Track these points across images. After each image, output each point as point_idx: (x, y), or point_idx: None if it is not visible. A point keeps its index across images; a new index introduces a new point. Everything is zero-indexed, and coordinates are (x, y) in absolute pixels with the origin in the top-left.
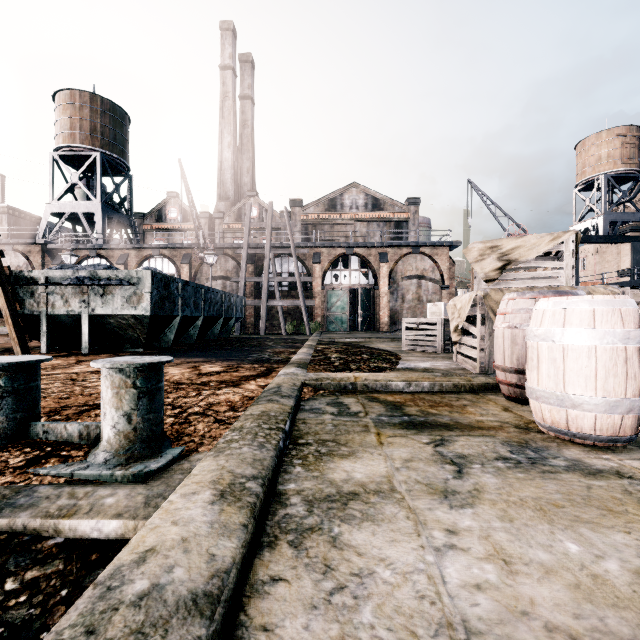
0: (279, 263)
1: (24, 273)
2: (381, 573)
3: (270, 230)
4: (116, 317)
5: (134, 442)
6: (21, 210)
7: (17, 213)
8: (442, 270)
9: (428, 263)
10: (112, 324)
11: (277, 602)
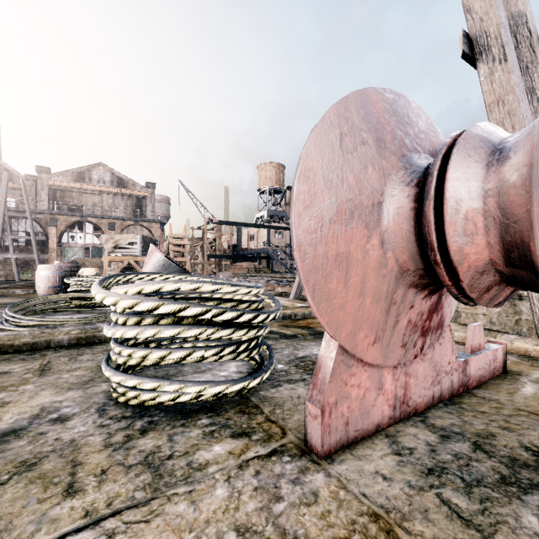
0: (16, 223)
1: None
2: None
3: (5, 196)
4: None
5: None
6: None
7: None
8: (155, 237)
9: (146, 232)
10: None
11: None
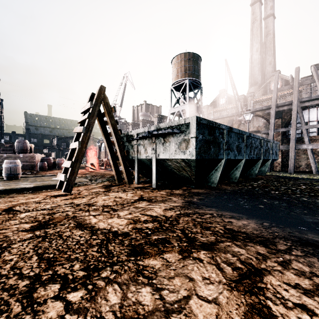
0: (306, 114)
1: (129, 133)
2: None
3: (297, 89)
4: (172, 161)
5: None
6: (161, 115)
7: (160, 116)
8: None
9: None
10: (171, 166)
11: None
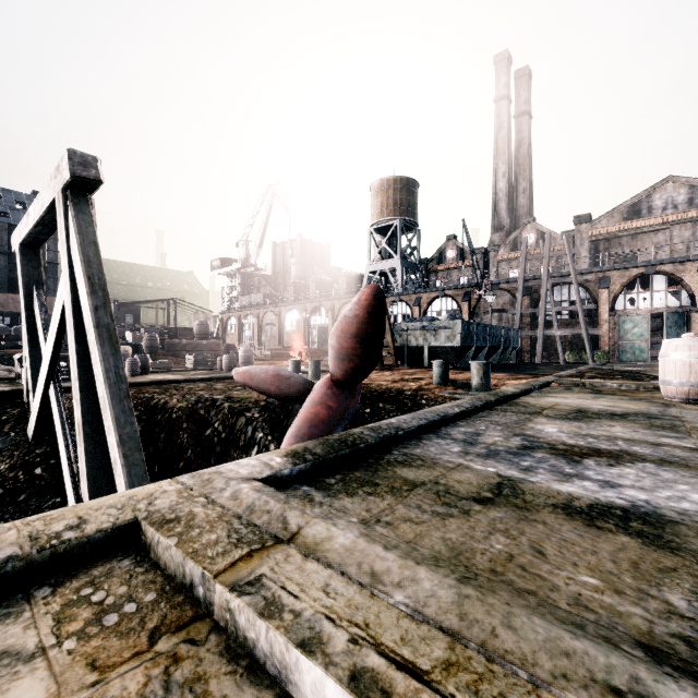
0: (558, 292)
1: (397, 325)
2: (549, 400)
3: (547, 261)
4: (441, 347)
5: (483, 387)
6: (351, 272)
7: (350, 275)
8: None
9: None
10: (438, 351)
11: (526, 399)
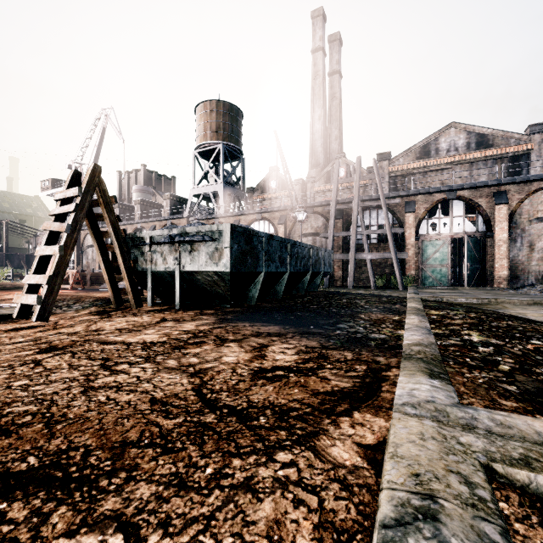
0: (367, 216)
1: (137, 235)
2: None
3: (358, 184)
4: (202, 274)
5: None
6: (177, 196)
7: (175, 198)
8: None
9: None
10: (200, 281)
11: None
